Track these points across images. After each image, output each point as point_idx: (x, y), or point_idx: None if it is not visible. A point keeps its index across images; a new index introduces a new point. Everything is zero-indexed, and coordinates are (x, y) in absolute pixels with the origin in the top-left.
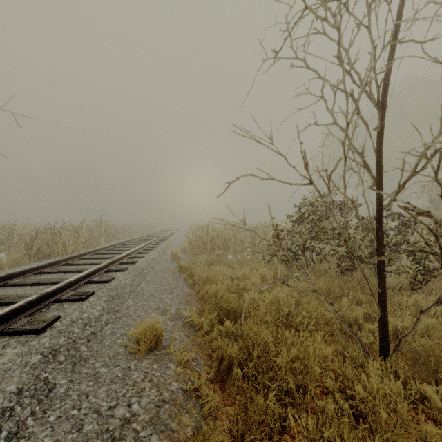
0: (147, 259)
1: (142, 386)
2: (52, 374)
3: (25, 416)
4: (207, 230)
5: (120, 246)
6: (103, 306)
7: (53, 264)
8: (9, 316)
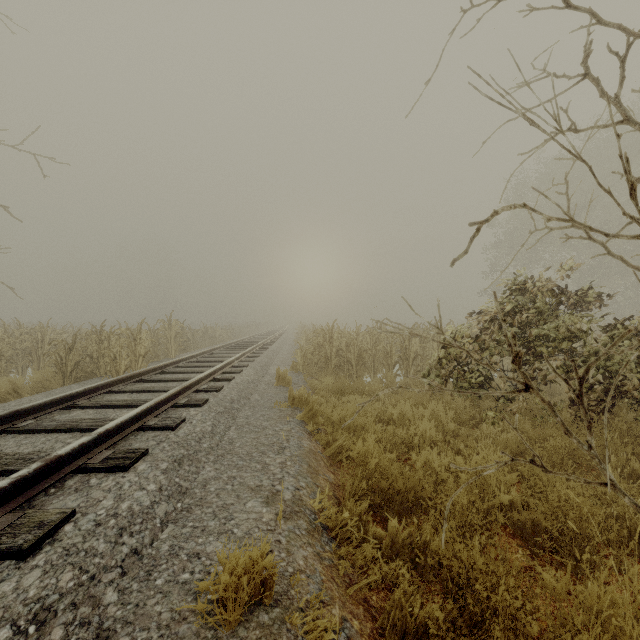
0: (238, 383)
1: None
2: None
3: None
4: (331, 335)
5: (198, 359)
6: (159, 484)
7: (91, 392)
8: None
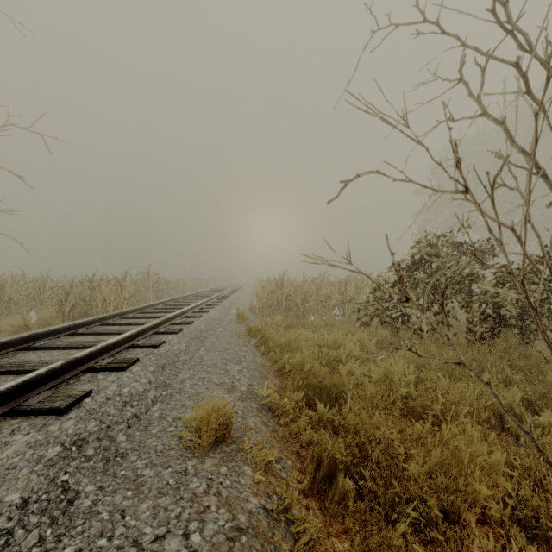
0: (206, 319)
1: (205, 502)
2: (74, 477)
3: (28, 545)
4: (282, 283)
5: (172, 303)
6: (149, 379)
7: (89, 324)
8: (24, 389)
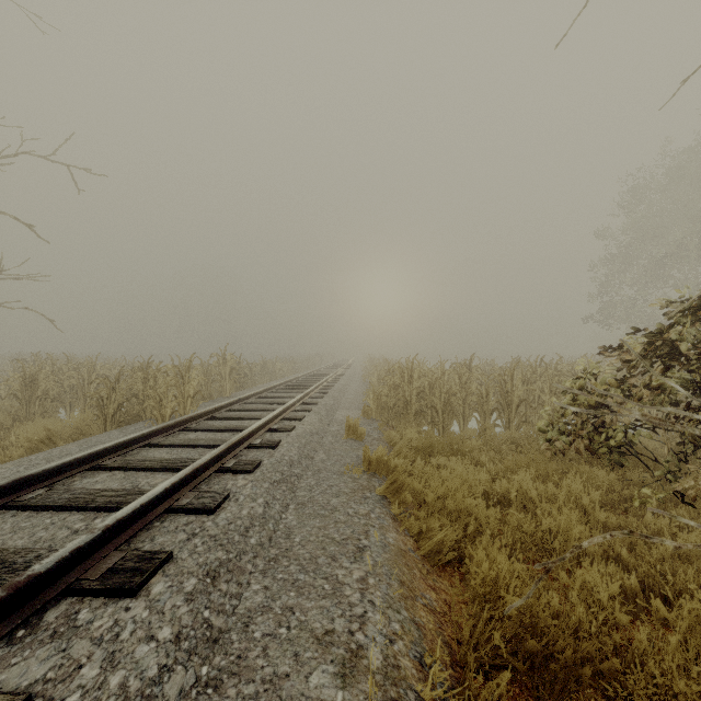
0: (299, 435)
1: None
2: None
3: None
4: (410, 374)
5: (254, 400)
6: (178, 625)
7: (124, 447)
8: None
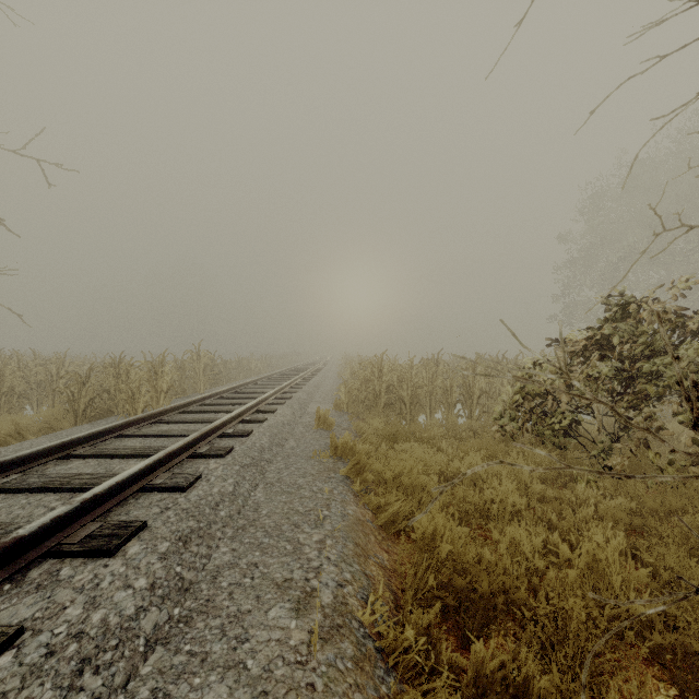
0: (271, 425)
1: None
2: None
3: None
4: (380, 369)
5: (228, 395)
6: (153, 577)
7: (97, 437)
8: None
